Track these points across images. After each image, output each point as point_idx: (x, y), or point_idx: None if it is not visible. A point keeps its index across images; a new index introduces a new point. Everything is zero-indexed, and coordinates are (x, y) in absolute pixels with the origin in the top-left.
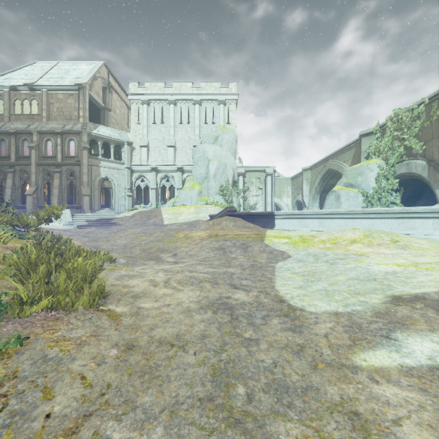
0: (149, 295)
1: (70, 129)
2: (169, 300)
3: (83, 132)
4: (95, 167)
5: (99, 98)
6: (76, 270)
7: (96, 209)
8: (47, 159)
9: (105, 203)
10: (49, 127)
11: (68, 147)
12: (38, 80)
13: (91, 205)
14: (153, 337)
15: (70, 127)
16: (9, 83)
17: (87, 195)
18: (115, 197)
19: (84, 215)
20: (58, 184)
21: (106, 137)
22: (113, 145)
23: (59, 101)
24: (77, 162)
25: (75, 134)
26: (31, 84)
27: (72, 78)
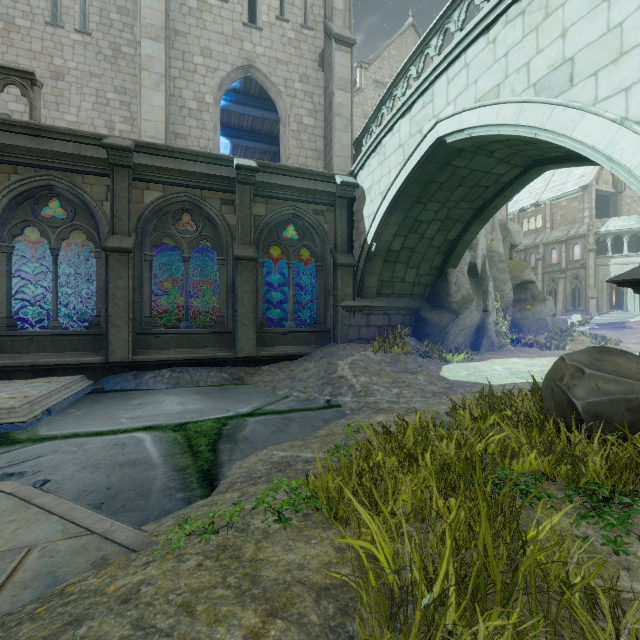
0: (633, 347)
1: (574, 235)
2: (639, 348)
3: (588, 234)
4: (603, 266)
5: (607, 185)
6: (608, 339)
7: (604, 311)
8: (551, 267)
9: (615, 303)
10: (552, 237)
11: (572, 251)
12: (542, 195)
13: (598, 307)
14: (630, 350)
15: (574, 231)
16: (517, 206)
17: (593, 298)
18: (629, 296)
19: (593, 319)
20: (562, 289)
21: (617, 231)
22: (627, 236)
23: (562, 209)
24: (582, 265)
25: (579, 237)
26: (536, 202)
27: (575, 179)
